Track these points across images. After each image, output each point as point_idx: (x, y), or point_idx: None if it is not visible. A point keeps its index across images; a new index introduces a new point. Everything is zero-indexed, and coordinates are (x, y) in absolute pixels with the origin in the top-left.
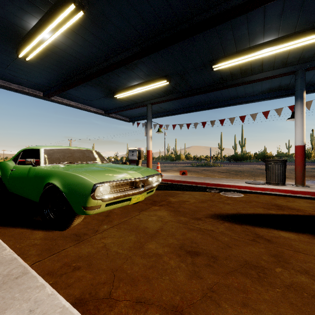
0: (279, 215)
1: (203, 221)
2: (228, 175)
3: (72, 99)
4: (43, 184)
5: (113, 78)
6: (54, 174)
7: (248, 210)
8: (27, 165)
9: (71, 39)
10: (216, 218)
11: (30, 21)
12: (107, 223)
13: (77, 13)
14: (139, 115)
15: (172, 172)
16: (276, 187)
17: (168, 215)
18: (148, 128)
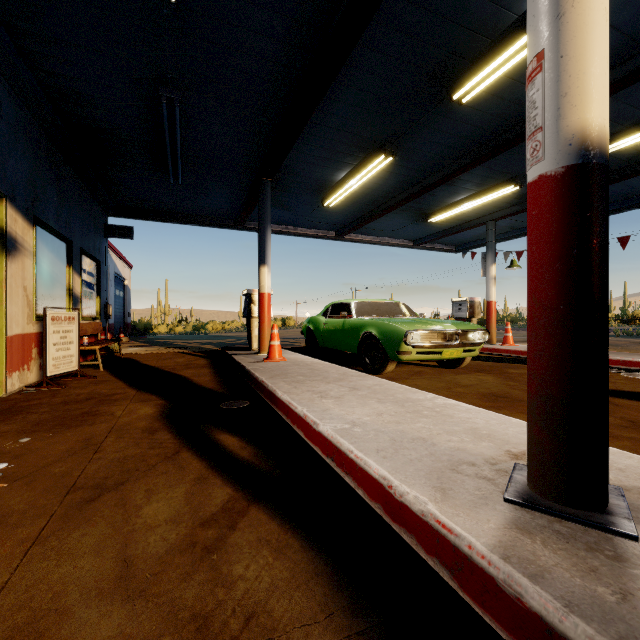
0: None
1: None
2: None
3: (368, 233)
4: (359, 334)
5: (426, 199)
6: (370, 324)
7: None
8: (339, 318)
9: (376, 177)
10: None
11: (340, 175)
12: (417, 376)
13: (385, 158)
14: (475, 238)
15: None
16: None
17: (492, 379)
18: (489, 263)
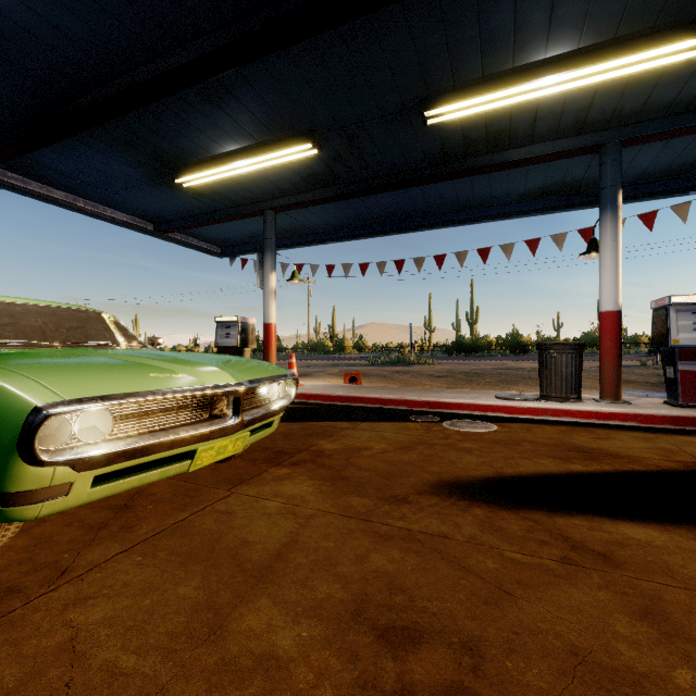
0: (597, 476)
1: (413, 507)
2: (452, 382)
3: (56, 183)
4: None
5: (169, 126)
6: None
7: (519, 465)
8: None
9: None
10: (447, 493)
11: None
12: (114, 537)
13: None
14: (246, 240)
15: (326, 378)
16: (564, 406)
17: (314, 494)
18: (268, 269)
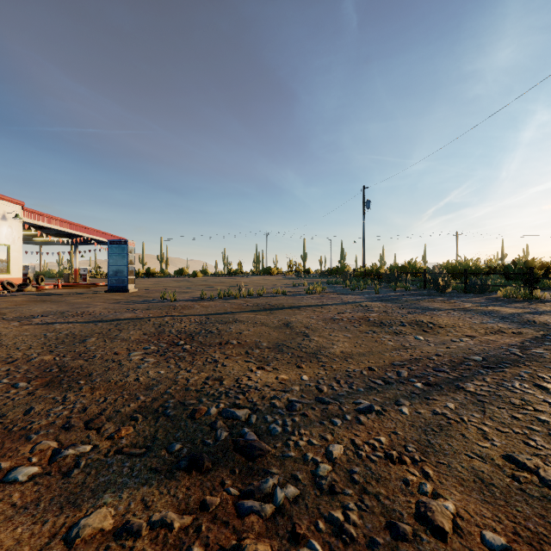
0: None
1: None
2: None
3: None
4: None
5: None
6: None
7: None
8: None
9: None
10: None
11: None
12: None
13: None
14: None
15: None
16: (63, 283)
17: None
18: None
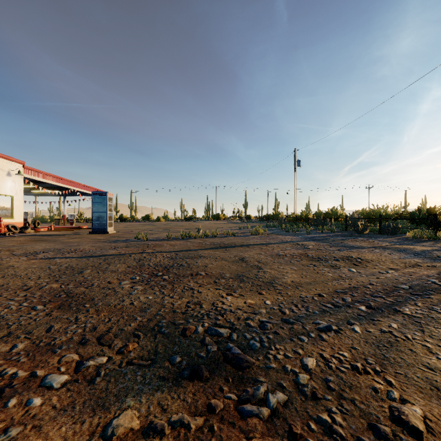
0: None
1: None
2: None
3: None
4: None
5: None
6: None
7: None
8: None
9: None
10: None
11: None
12: None
13: None
14: None
15: None
16: (55, 226)
17: None
18: None
